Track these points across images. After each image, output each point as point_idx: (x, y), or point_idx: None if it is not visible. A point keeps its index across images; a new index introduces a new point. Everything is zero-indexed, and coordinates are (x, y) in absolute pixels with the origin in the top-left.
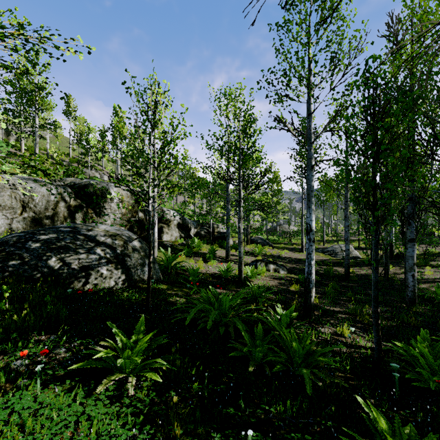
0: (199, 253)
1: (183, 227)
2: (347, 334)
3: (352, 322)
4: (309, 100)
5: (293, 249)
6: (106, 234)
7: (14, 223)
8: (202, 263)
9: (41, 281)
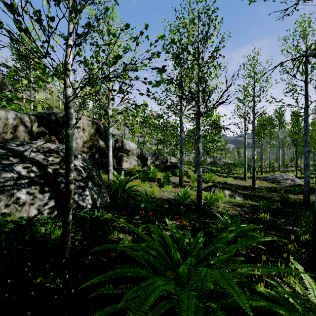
0: (154, 178)
1: (140, 157)
2: None
3: None
4: None
5: (236, 177)
6: (41, 149)
7: None
8: (157, 188)
9: None
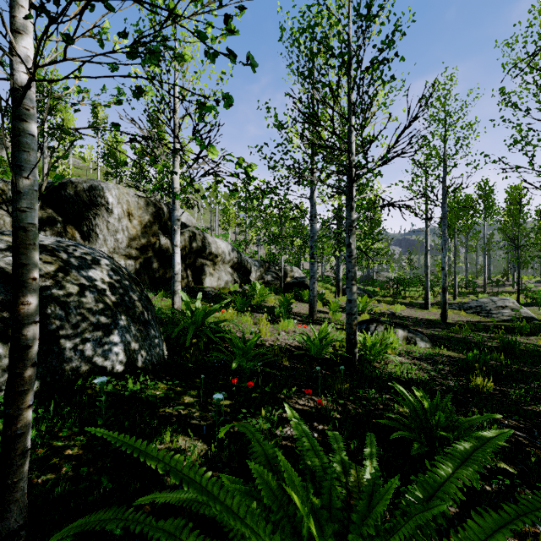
0: (263, 307)
1: (238, 267)
2: None
3: None
4: None
5: (410, 304)
6: None
7: None
8: (267, 325)
9: None
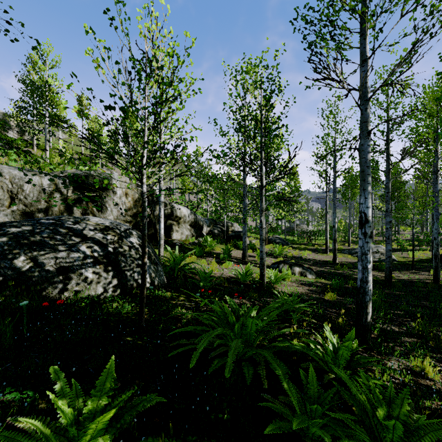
0: (212, 253)
1: (194, 225)
2: (432, 374)
3: (426, 351)
4: (364, 41)
5: (316, 250)
6: (97, 227)
7: (1, 217)
8: (215, 265)
9: (2, 287)
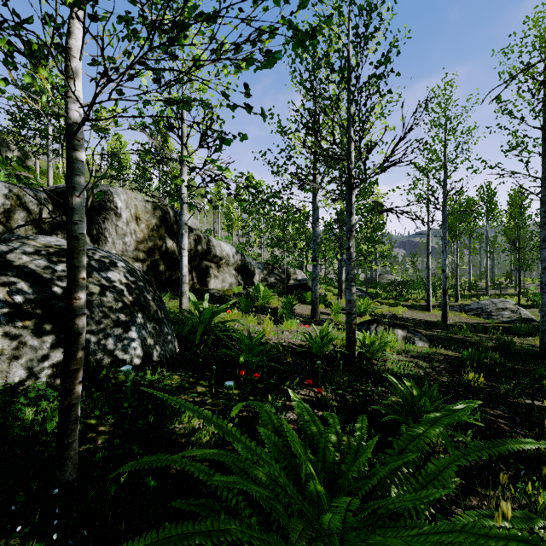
0: (266, 308)
1: (242, 269)
2: None
3: None
4: None
5: (412, 306)
6: (42, 250)
7: None
8: (271, 325)
9: None
